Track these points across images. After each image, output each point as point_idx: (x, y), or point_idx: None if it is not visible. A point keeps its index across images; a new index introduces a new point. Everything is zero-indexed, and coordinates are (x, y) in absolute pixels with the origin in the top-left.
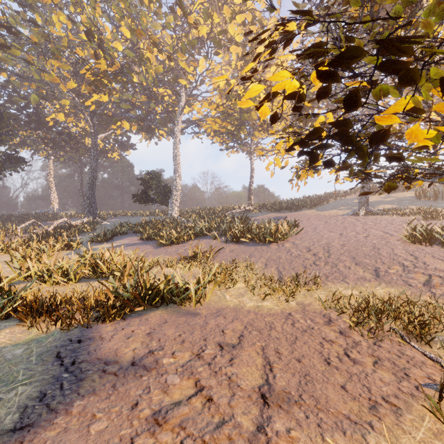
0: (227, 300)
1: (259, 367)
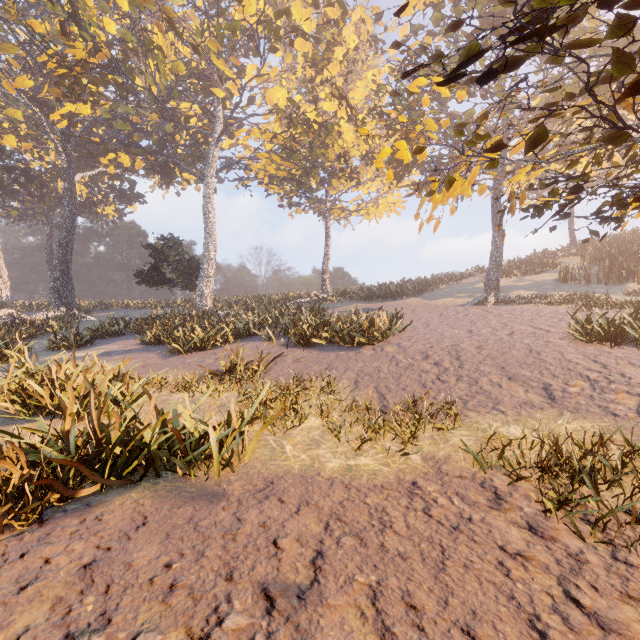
0: (288, 456)
1: None
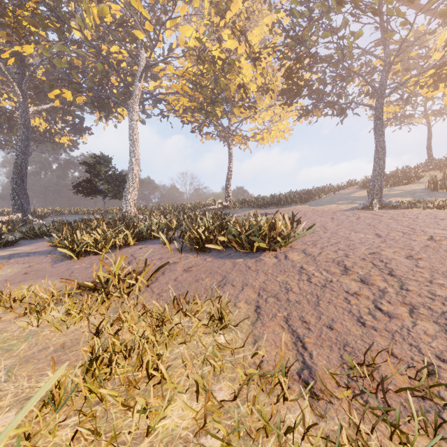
0: None
1: None
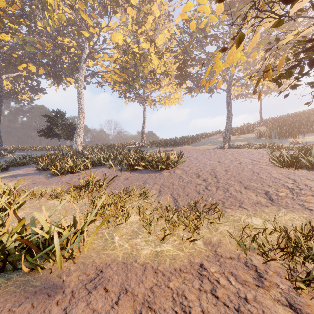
0: (116, 246)
1: None
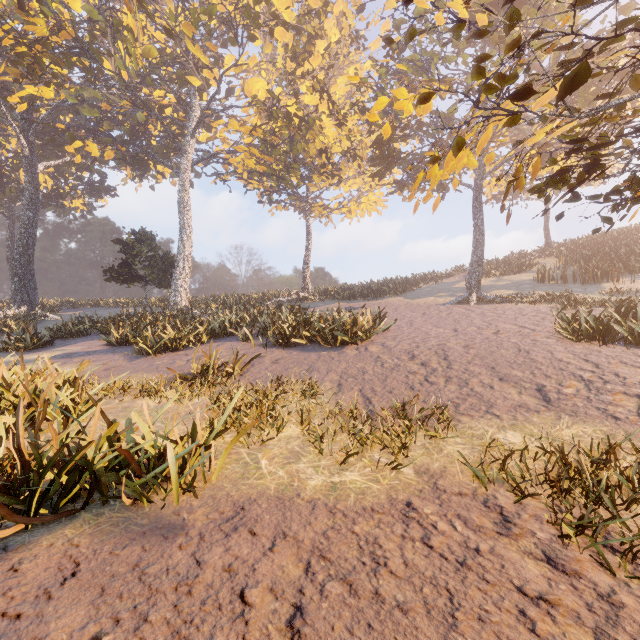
0: (263, 473)
1: None
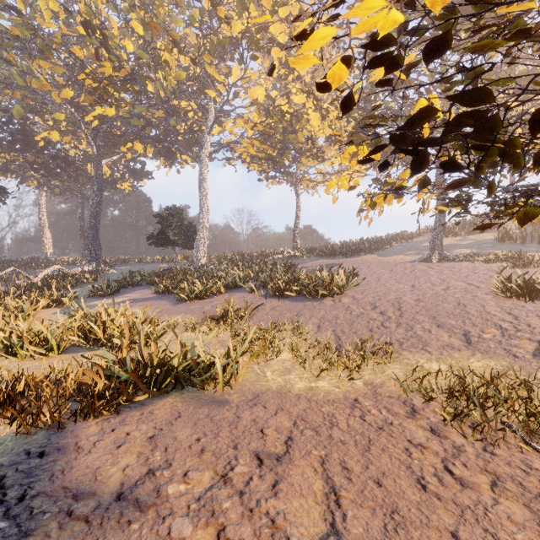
0: (268, 379)
1: (318, 497)
